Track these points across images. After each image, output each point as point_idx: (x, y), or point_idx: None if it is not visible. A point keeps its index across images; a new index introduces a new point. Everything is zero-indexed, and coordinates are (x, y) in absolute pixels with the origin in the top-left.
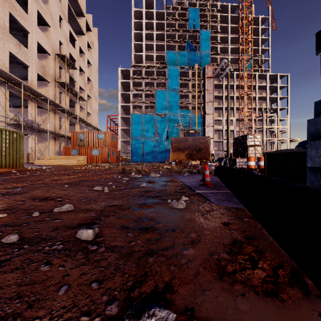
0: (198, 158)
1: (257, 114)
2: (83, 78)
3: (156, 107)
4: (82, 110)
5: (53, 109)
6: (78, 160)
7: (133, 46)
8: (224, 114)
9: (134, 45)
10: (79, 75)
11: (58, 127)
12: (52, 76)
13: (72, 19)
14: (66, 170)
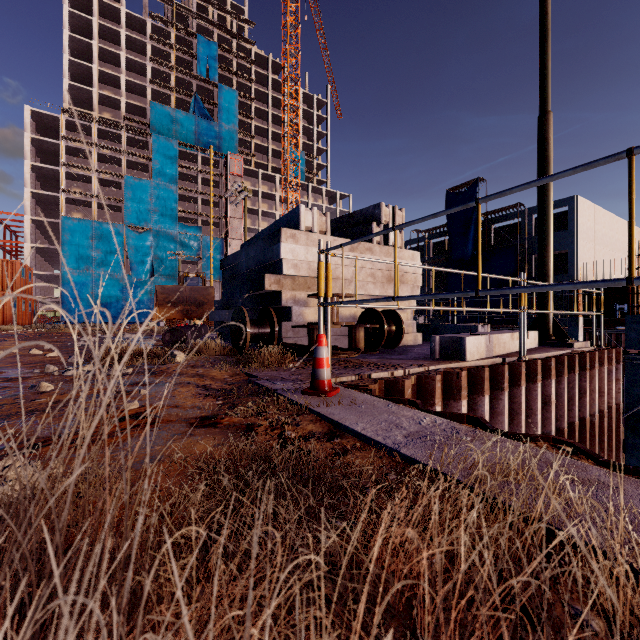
0: (199, 317)
1: None
2: None
3: (126, 211)
4: None
5: None
6: None
7: (66, 66)
8: None
9: (70, 63)
10: None
11: None
12: None
13: None
14: None
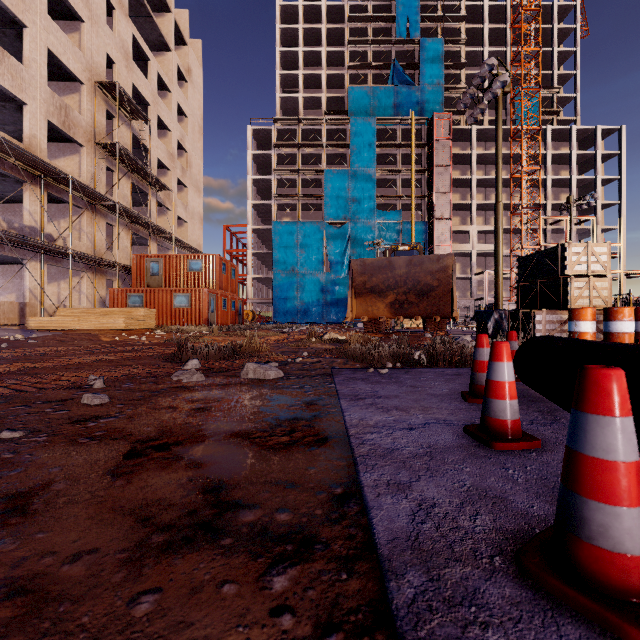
0: (421, 313)
1: (549, 217)
2: (167, 145)
3: (326, 206)
4: (165, 211)
5: (90, 205)
6: (130, 318)
7: (278, 81)
8: (474, 219)
9: (281, 78)
10: (159, 138)
11: (104, 245)
12: (88, 132)
13: (143, 15)
14: (57, 344)
